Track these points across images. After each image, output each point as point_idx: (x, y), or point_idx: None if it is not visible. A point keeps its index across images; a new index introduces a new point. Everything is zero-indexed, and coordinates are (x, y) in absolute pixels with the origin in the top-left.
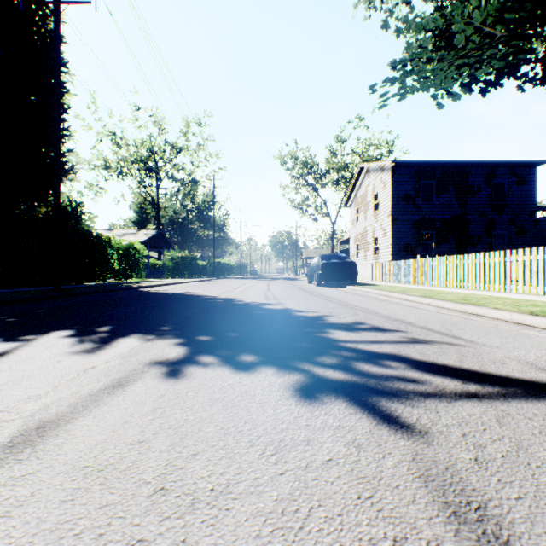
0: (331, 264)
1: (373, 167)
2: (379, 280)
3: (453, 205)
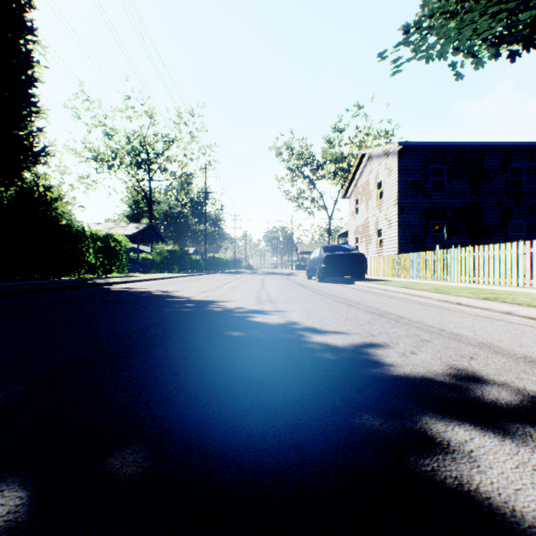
0: (336, 256)
1: (376, 153)
2: (386, 275)
3: (466, 192)
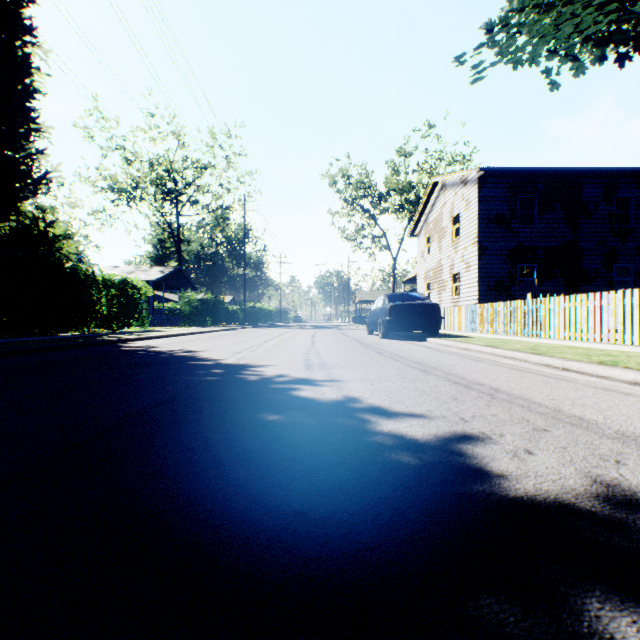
0: (403, 306)
1: (451, 181)
2: (463, 329)
3: (561, 228)
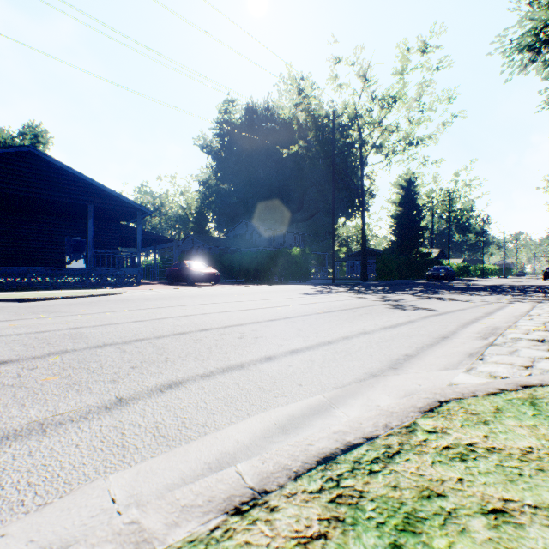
0: (548, 271)
1: None
2: None
3: None
